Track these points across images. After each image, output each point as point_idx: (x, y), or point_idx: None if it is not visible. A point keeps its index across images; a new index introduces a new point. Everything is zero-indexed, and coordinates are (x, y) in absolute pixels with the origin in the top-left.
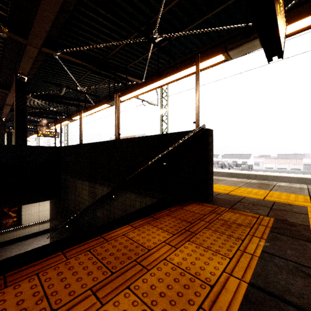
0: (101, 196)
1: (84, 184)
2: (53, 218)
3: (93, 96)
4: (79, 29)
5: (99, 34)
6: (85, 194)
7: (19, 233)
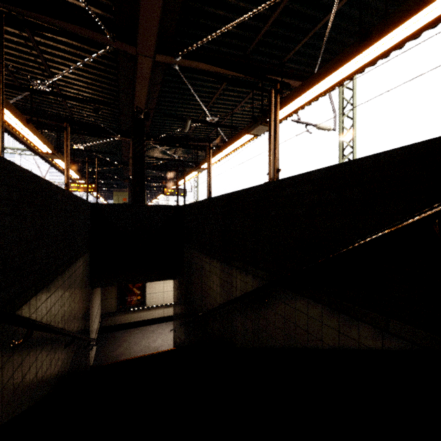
0: (242, 291)
1: (213, 266)
2: (177, 306)
3: (228, 132)
4: (206, 4)
5: (238, 3)
6: (215, 282)
7: (143, 315)
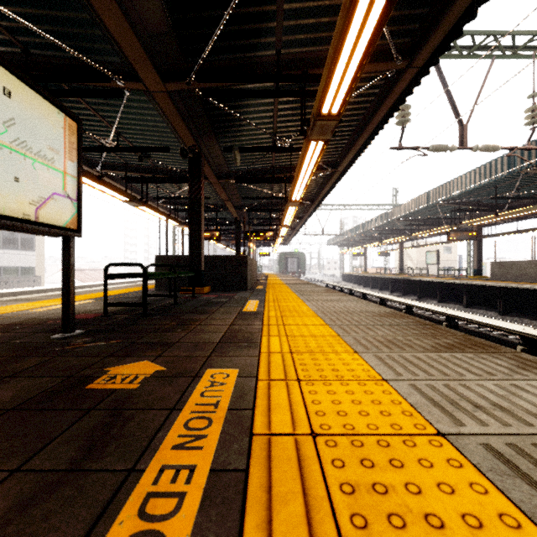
0: None
1: None
2: None
3: None
4: None
5: None
6: None
7: None
